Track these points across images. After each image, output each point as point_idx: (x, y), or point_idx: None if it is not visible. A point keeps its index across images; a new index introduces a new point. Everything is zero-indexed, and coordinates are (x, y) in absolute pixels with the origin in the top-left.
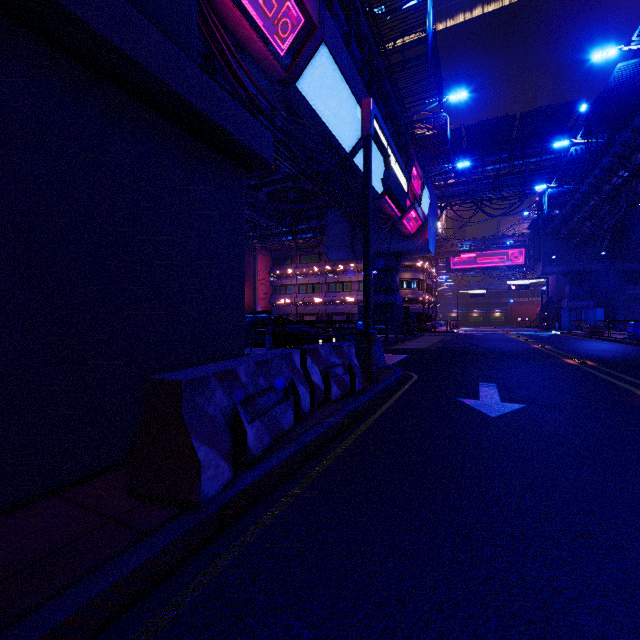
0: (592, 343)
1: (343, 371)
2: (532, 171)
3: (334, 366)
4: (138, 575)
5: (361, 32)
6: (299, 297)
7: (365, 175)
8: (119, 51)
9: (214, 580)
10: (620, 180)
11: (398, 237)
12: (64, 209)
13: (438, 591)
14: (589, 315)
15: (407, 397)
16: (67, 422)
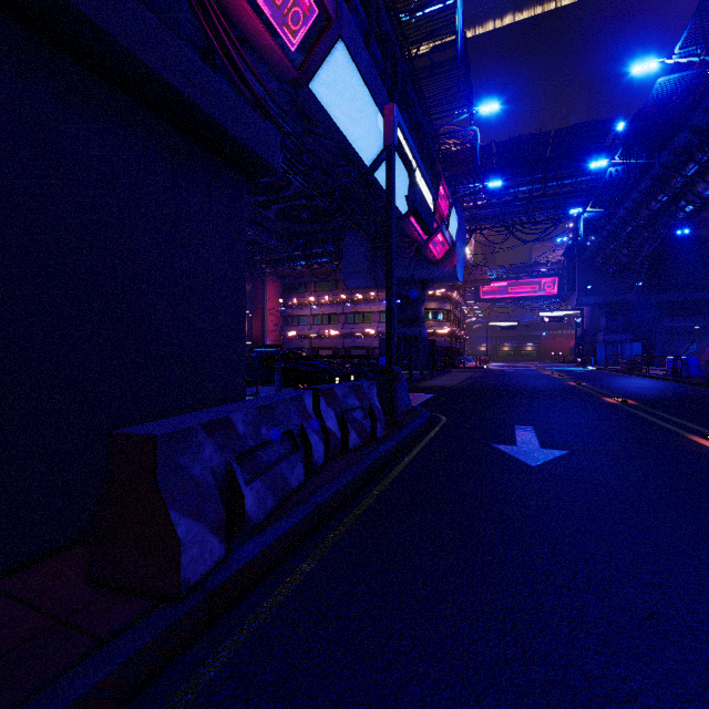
0: (630, 380)
1: (363, 415)
2: (567, 193)
3: (352, 409)
4: (86, 705)
5: (383, 31)
6: (313, 329)
7: (388, 190)
8: (77, 13)
9: (193, 702)
10: (659, 205)
11: (423, 263)
12: (2, 213)
13: (484, 704)
14: (626, 349)
15: (436, 443)
16: (6, 489)
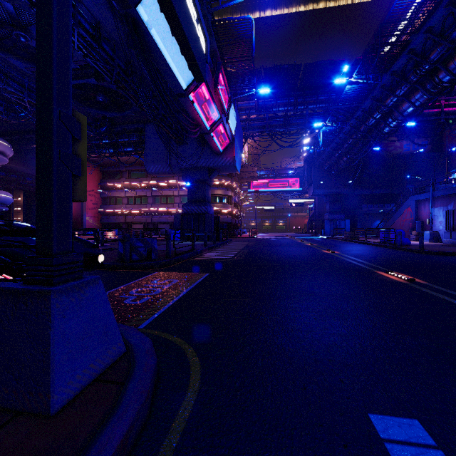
0: (361, 247)
1: None
2: (310, 115)
3: None
4: None
5: None
6: (127, 208)
7: None
8: None
9: None
10: (373, 121)
11: (209, 153)
12: None
13: None
14: (341, 224)
15: None
16: None
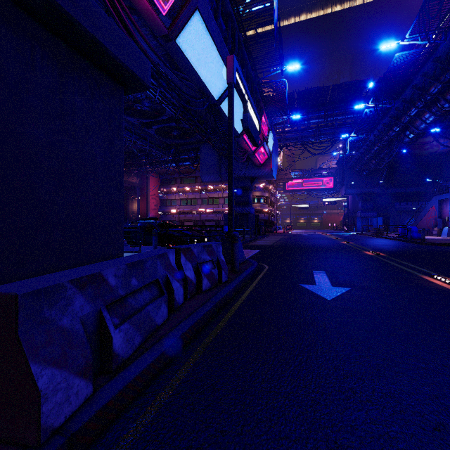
0: (378, 240)
1: (212, 266)
2: (339, 125)
3: (205, 262)
4: None
5: (226, 10)
6: (181, 208)
7: (229, 113)
8: None
9: None
10: (394, 133)
11: (251, 166)
12: None
13: None
14: (373, 221)
15: (262, 284)
16: None
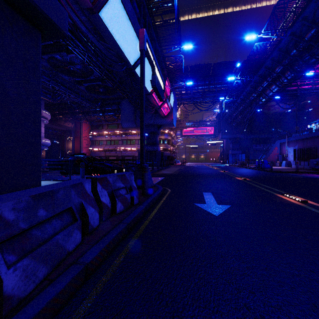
0: (243, 169)
1: (125, 192)
2: (218, 91)
3: (119, 189)
4: None
5: None
6: (106, 147)
7: (141, 73)
8: None
9: None
10: (253, 98)
11: (158, 117)
12: None
13: None
14: (239, 157)
15: (166, 205)
16: None
